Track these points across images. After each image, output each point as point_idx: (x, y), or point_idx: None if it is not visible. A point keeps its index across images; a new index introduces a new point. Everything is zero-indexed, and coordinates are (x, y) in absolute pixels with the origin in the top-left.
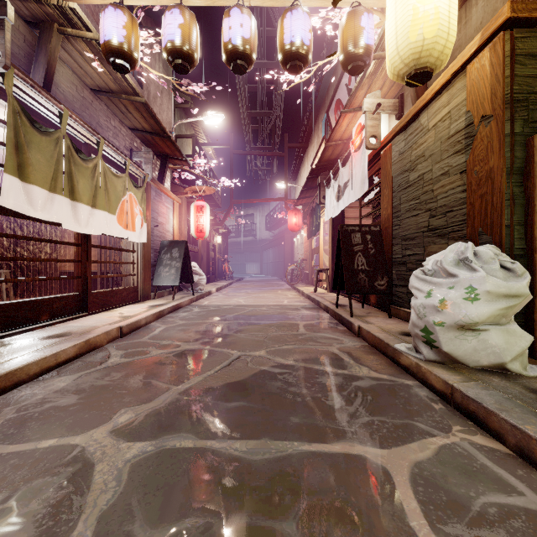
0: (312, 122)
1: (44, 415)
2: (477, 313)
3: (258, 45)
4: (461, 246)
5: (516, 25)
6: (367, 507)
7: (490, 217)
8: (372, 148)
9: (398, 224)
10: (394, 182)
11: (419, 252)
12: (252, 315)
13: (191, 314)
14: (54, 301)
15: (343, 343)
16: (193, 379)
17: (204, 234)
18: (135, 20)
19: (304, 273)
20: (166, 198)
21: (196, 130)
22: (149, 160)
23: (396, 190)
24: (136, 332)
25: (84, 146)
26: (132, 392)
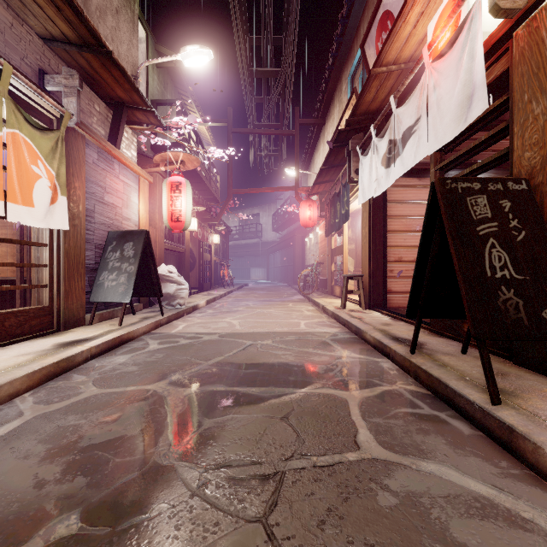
0: (332, 85)
1: None
2: None
3: None
4: None
5: None
6: None
7: None
8: (508, 7)
9: None
10: None
11: None
12: (247, 365)
13: (134, 359)
14: None
15: None
16: None
17: (182, 224)
18: None
19: (319, 280)
20: (123, 169)
21: (187, 104)
22: (73, 90)
23: None
24: None
25: None
26: None
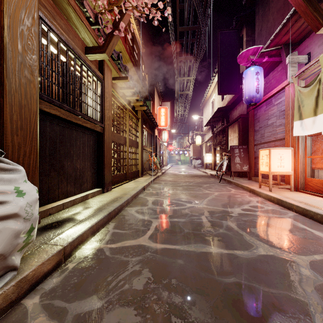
0: None
1: None
2: None
3: None
4: None
5: None
6: (163, 232)
7: None
8: None
9: None
10: None
11: None
12: None
13: None
14: None
15: None
16: None
17: None
18: None
19: None
20: None
21: None
22: None
23: None
24: None
25: None
26: None
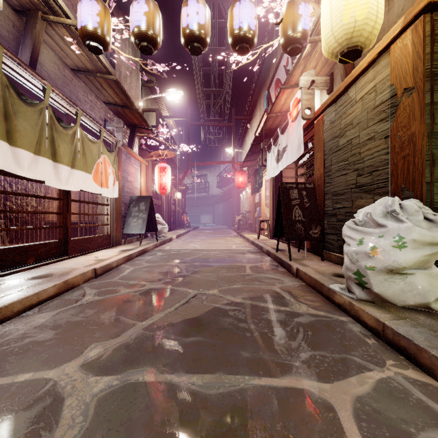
0: (255, 98)
1: (23, 350)
2: (405, 259)
3: (211, 34)
4: (388, 200)
5: (435, 9)
6: None
7: (412, 175)
8: (307, 118)
9: (330, 182)
10: (326, 146)
11: (348, 206)
12: (206, 258)
13: (155, 257)
14: (39, 247)
15: (284, 283)
16: (156, 316)
17: (166, 191)
18: (107, 9)
19: (248, 223)
20: (135, 161)
21: (160, 105)
22: (120, 129)
23: (327, 153)
24: (108, 273)
25: (65, 116)
26: (103, 327)
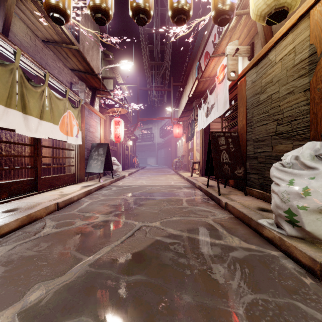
0: (189, 69)
1: None
2: None
3: (155, 18)
4: (315, 144)
5: None
6: None
7: None
8: (232, 79)
9: (251, 131)
10: (248, 102)
11: (268, 150)
12: (151, 193)
13: (110, 191)
14: (11, 184)
15: (215, 215)
16: (103, 250)
17: (120, 139)
18: None
19: (183, 164)
20: (95, 116)
21: (116, 75)
22: (83, 90)
23: (249, 107)
24: (69, 206)
25: (35, 77)
26: (51, 263)
